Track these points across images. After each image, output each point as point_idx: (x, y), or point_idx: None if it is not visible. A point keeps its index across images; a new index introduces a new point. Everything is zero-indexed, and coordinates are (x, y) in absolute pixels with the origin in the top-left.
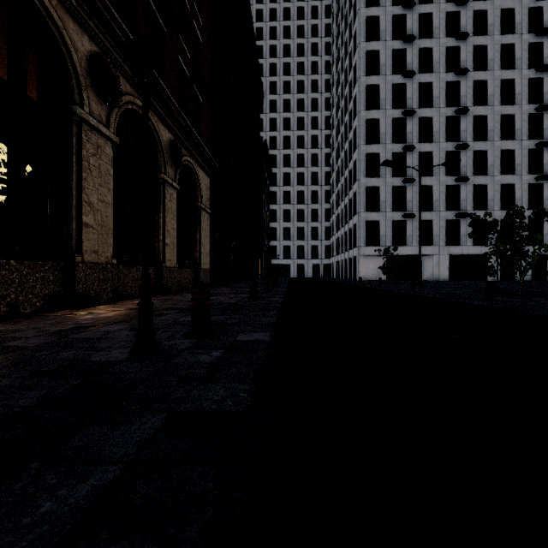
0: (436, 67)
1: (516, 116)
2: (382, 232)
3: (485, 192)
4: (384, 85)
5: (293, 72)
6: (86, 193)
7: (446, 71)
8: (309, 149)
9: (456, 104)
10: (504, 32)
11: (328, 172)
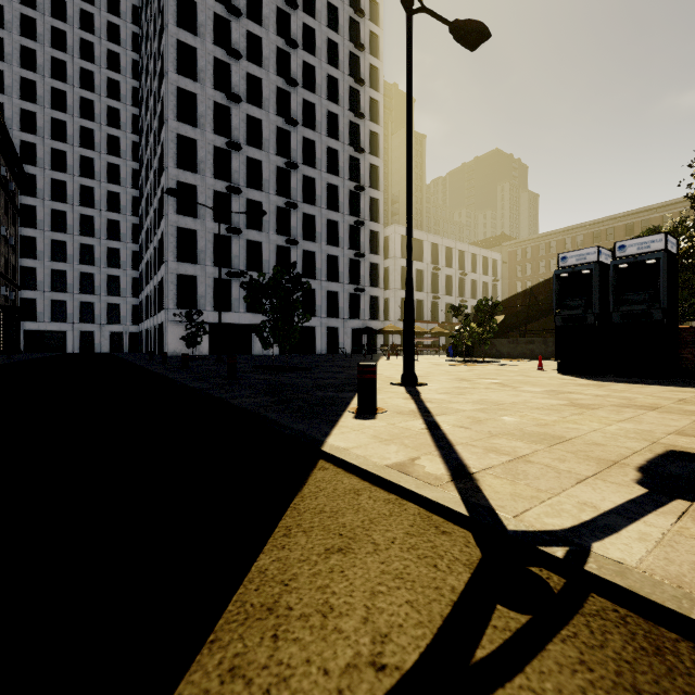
0: (266, 104)
1: (340, 188)
2: (200, 291)
3: (314, 260)
4: (203, 97)
5: (72, 20)
6: None
7: (277, 114)
8: (104, 154)
9: (287, 156)
10: (331, 100)
11: (138, 198)
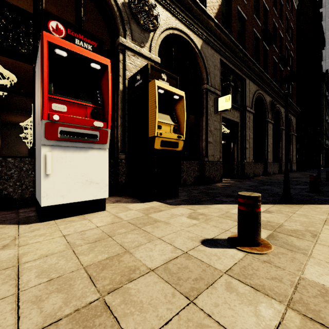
0: None
1: None
2: None
3: None
4: None
5: None
6: (268, 142)
7: None
8: None
9: None
10: None
11: None
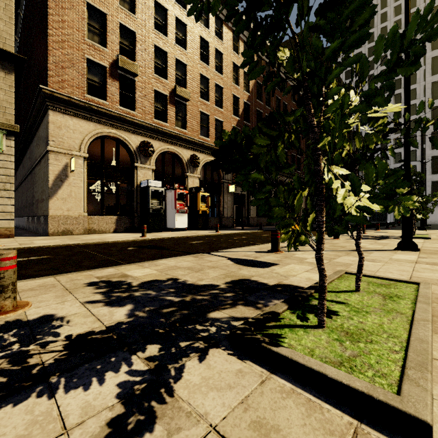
0: None
1: None
2: None
3: None
4: None
5: None
6: None
7: None
8: None
9: None
10: None
11: None
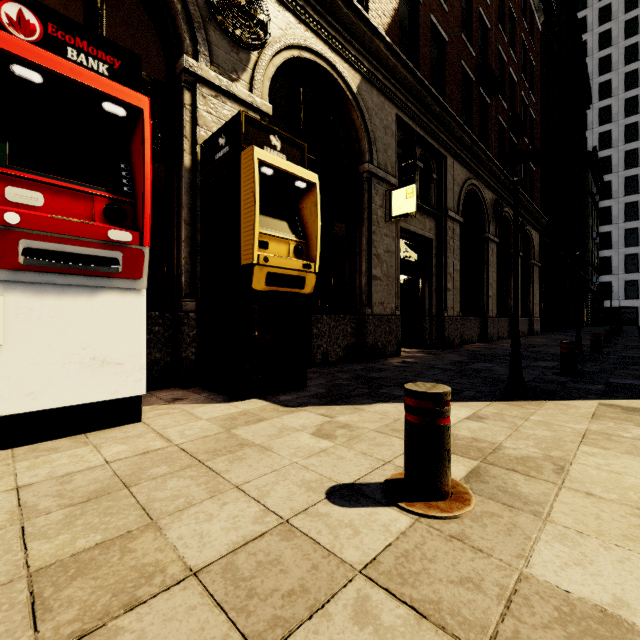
0: None
1: None
2: None
3: None
4: None
5: None
6: (489, 279)
7: None
8: None
9: None
10: None
11: None
